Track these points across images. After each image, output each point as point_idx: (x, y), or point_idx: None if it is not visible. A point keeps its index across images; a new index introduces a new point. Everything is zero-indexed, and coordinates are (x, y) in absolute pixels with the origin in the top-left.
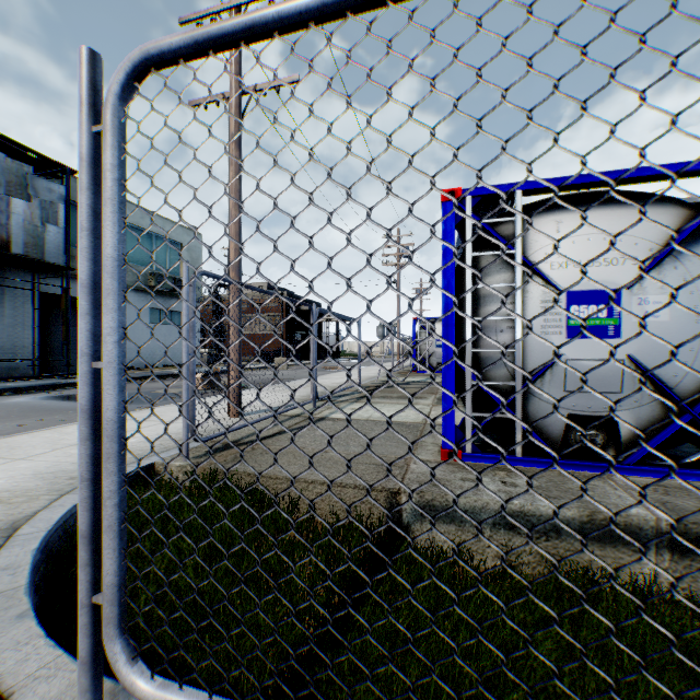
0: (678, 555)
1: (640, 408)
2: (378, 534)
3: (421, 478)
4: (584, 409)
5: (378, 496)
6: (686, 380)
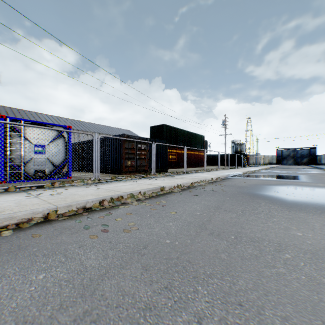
0: (52, 187)
1: (50, 168)
2: None
3: None
4: (39, 168)
5: None
6: (58, 162)
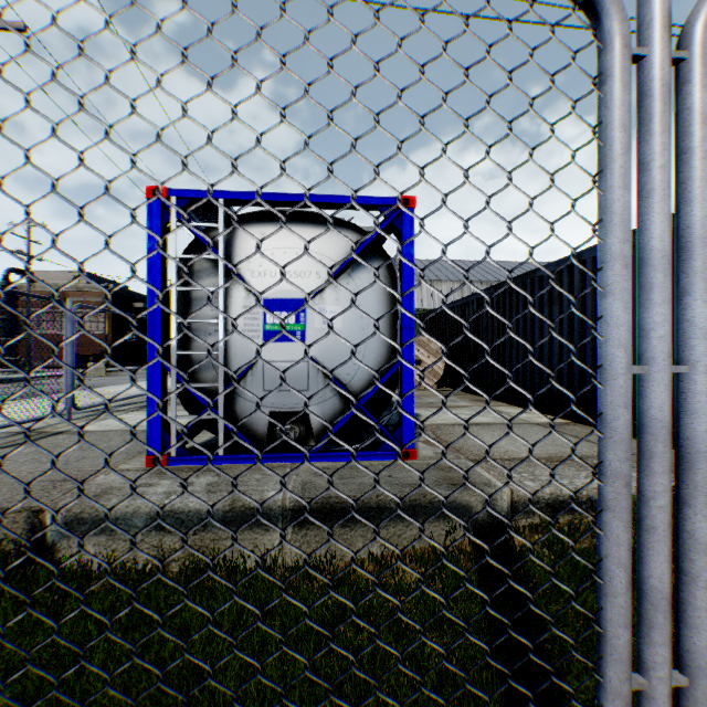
0: (299, 527)
1: (325, 403)
2: (7, 561)
3: (91, 490)
4: (282, 406)
5: (19, 517)
6: (357, 377)
